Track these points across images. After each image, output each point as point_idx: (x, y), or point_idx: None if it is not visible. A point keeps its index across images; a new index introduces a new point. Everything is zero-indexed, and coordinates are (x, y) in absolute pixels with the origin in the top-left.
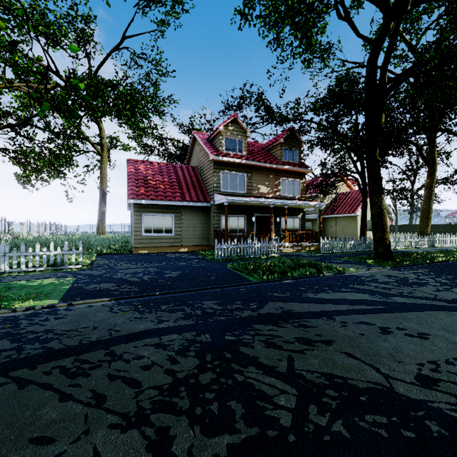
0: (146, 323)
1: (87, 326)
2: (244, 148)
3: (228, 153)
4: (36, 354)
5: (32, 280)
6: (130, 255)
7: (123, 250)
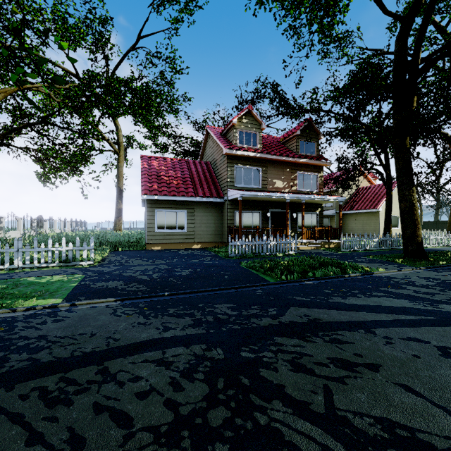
0: (149, 330)
1: (84, 332)
2: (259, 142)
3: (242, 147)
4: (20, 368)
5: (41, 277)
6: (142, 251)
7: (136, 247)
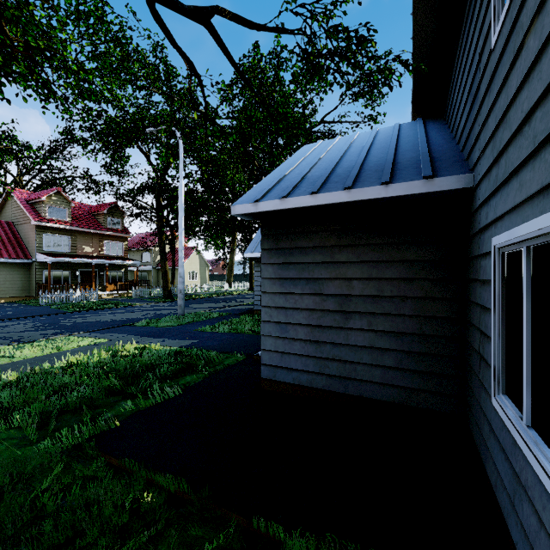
0: (12, 323)
1: None
2: (68, 216)
3: (52, 219)
4: None
5: None
6: None
7: None
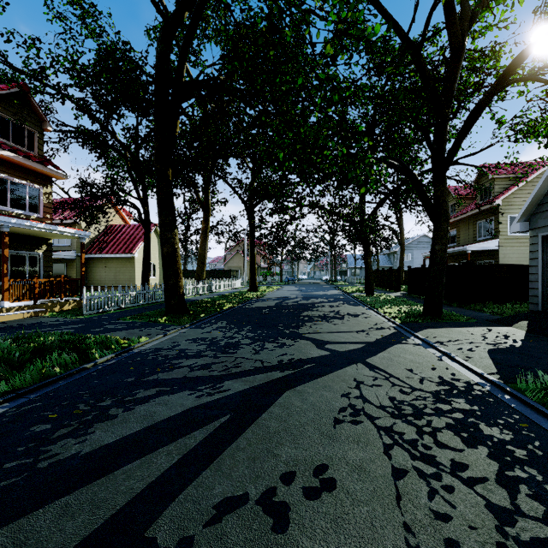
0: None
1: None
2: None
3: None
4: None
5: None
6: None
7: None
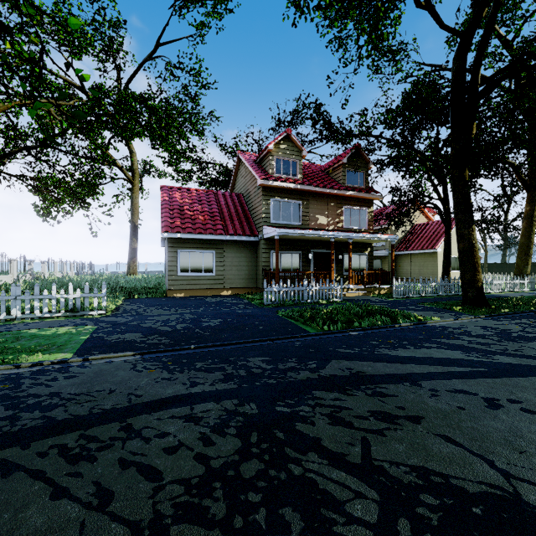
0: (175, 385)
1: (102, 389)
2: (299, 171)
3: (280, 177)
4: (33, 426)
5: (45, 329)
6: (163, 299)
7: (156, 293)
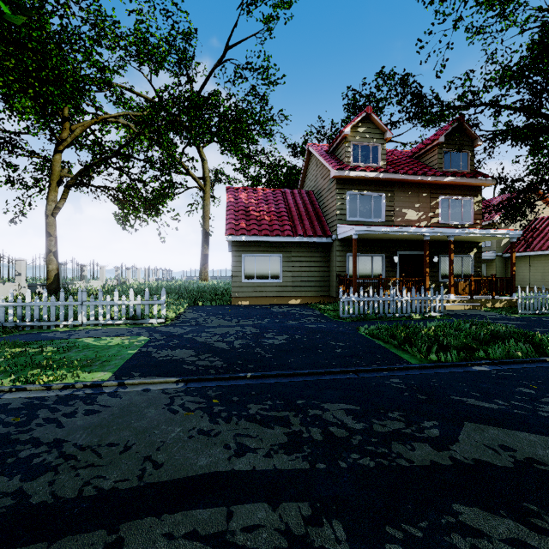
0: (213, 449)
1: (116, 441)
2: (381, 157)
3: (358, 166)
4: None
5: (101, 338)
6: (226, 307)
7: (220, 301)
